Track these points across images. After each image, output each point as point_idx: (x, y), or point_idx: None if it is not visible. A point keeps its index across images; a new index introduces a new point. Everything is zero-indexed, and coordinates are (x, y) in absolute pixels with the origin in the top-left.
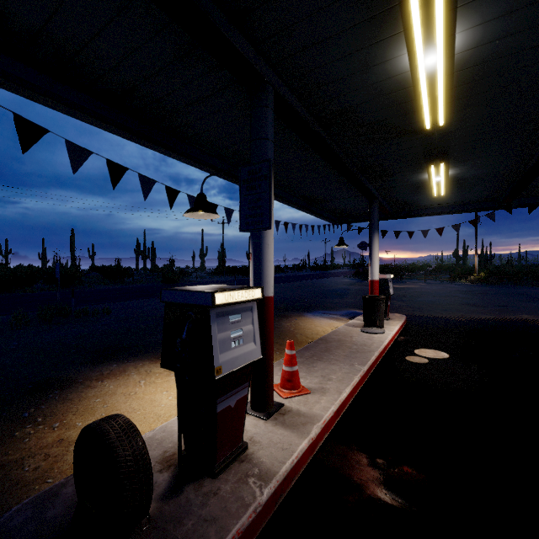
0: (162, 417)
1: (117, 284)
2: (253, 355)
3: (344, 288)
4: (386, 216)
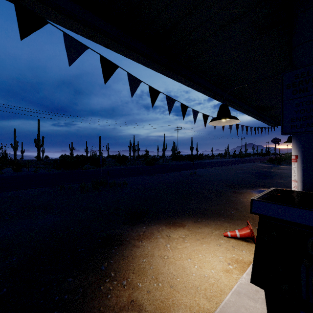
0: (200, 289)
1: (122, 165)
2: None
3: (268, 171)
4: None
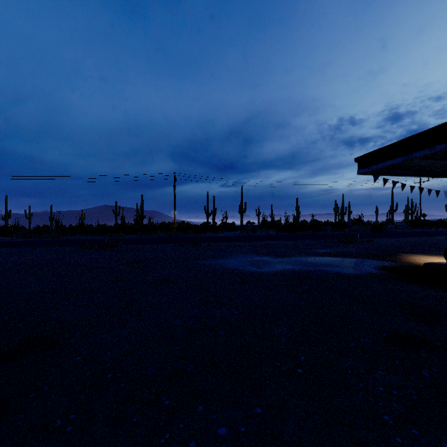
0: None
1: (340, 231)
2: None
3: None
4: None
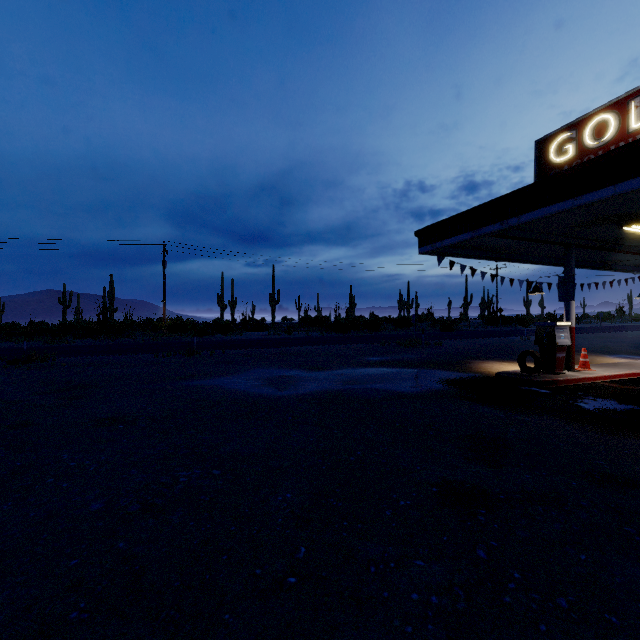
0: None
1: (404, 331)
2: (567, 343)
3: None
4: None
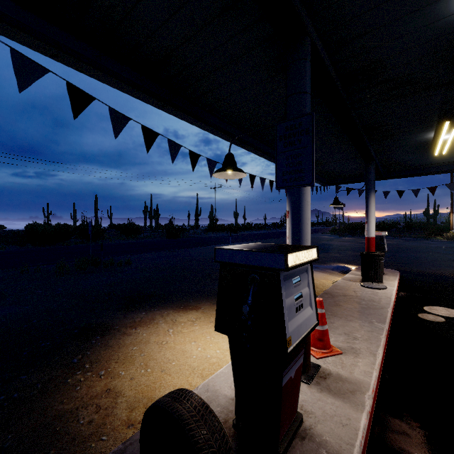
0: (197, 370)
1: (131, 239)
2: (311, 321)
3: (326, 244)
4: (376, 177)
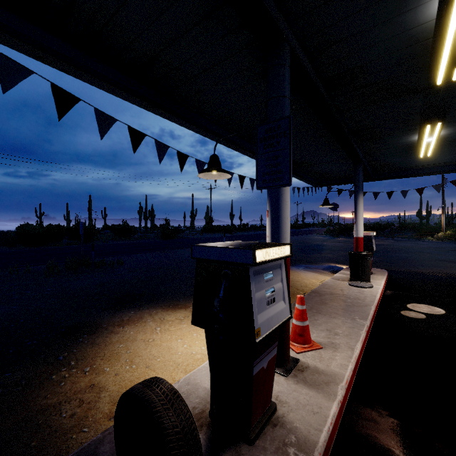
0: (181, 365)
1: (125, 239)
2: (283, 314)
3: (320, 244)
4: (366, 179)
